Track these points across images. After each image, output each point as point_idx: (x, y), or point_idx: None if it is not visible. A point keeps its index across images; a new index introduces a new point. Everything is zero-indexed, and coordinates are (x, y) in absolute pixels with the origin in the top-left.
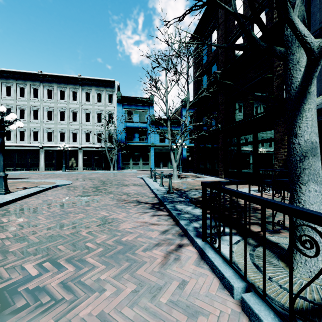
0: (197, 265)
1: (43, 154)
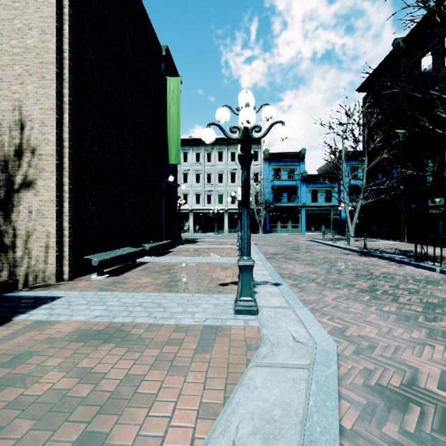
0: (415, 268)
1: (192, 216)
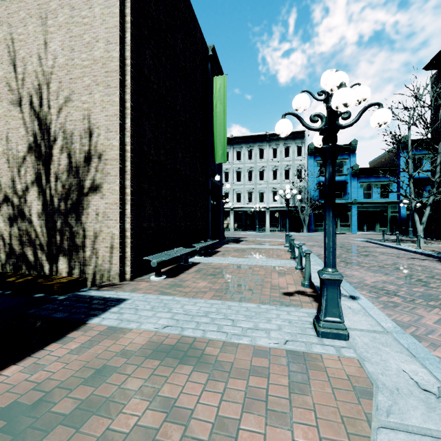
0: None
1: (233, 215)
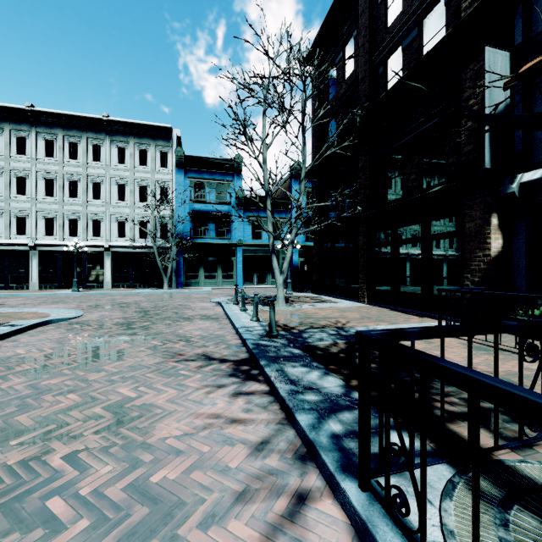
0: None
1: (36, 258)
